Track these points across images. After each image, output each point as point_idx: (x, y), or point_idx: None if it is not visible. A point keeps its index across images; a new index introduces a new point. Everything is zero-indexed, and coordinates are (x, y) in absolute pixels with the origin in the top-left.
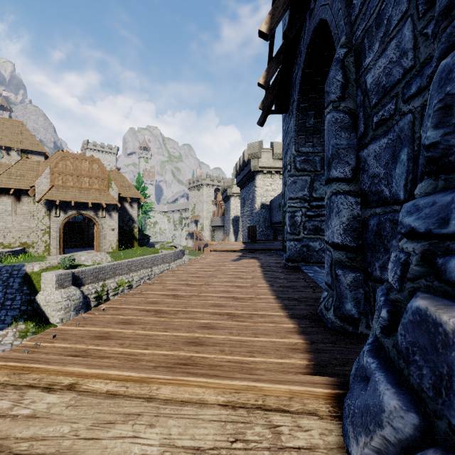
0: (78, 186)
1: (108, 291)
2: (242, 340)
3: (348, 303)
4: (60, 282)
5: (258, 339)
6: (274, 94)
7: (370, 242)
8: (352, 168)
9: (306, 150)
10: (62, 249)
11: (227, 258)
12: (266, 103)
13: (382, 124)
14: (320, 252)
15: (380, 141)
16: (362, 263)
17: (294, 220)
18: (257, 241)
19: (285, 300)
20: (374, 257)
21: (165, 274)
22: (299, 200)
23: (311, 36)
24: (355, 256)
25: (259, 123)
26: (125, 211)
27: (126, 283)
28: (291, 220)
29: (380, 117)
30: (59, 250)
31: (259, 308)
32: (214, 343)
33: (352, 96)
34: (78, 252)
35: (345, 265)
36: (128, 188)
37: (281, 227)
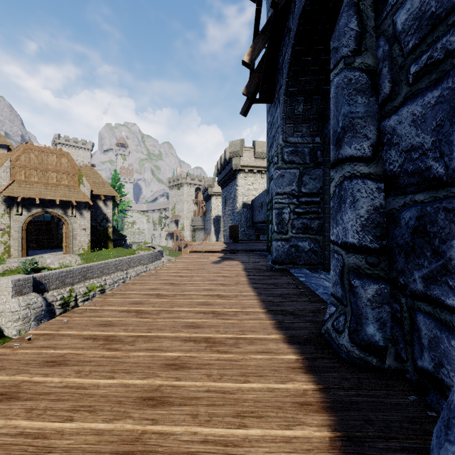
0: (44, 182)
1: (76, 296)
2: (225, 389)
3: (369, 325)
4: (17, 289)
5: (249, 385)
6: (260, 78)
7: (404, 242)
8: (372, 143)
9: (294, 140)
10: (24, 250)
11: (207, 260)
12: (251, 88)
13: (428, 72)
14: (310, 253)
15: (425, 96)
16: (387, 270)
17: (282, 218)
18: (238, 241)
19: (278, 314)
20: (411, 263)
21: (132, 281)
22: (287, 195)
23: (305, 2)
24: (378, 261)
25: (243, 112)
26: (98, 210)
27: (97, 287)
28: (278, 218)
29: (425, 62)
30: (21, 252)
31: (246, 328)
32: (183, 397)
33: (370, 49)
34: (44, 253)
35: (365, 273)
36: (102, 185)
37: (263, 226)
